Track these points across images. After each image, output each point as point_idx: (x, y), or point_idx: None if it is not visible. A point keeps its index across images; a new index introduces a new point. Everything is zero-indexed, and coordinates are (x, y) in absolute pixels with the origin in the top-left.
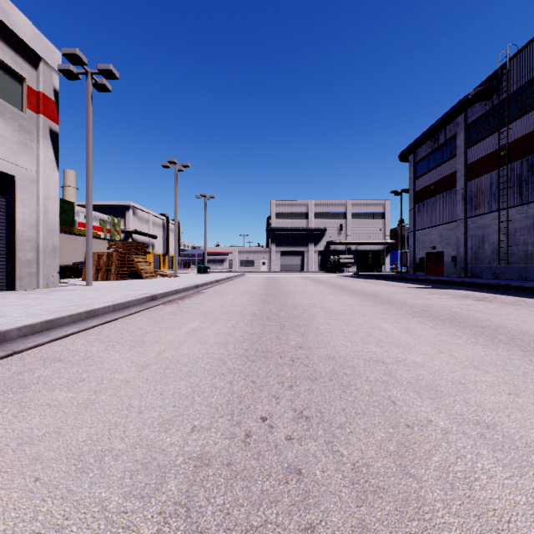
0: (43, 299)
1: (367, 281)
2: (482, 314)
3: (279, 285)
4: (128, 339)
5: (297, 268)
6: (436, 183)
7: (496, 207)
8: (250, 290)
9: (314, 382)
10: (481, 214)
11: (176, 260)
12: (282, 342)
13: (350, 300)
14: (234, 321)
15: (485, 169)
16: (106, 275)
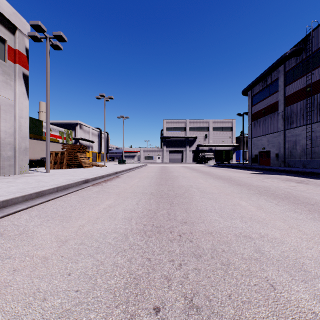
0: (12, 182)
1: (223, 169)
2: (306, 193)
3: (168, 172)
4: (60, 214)
5: (179, 160)
6: (265, 108)
7: (304, 123)
8: (150, 175)
9: (199, 260)
10: (294, 127)
11: (104, 156)
12: (171, 217)
13: (214, 183)
14: (138, 199)
15: (297, 99)
16: (60, 166)
